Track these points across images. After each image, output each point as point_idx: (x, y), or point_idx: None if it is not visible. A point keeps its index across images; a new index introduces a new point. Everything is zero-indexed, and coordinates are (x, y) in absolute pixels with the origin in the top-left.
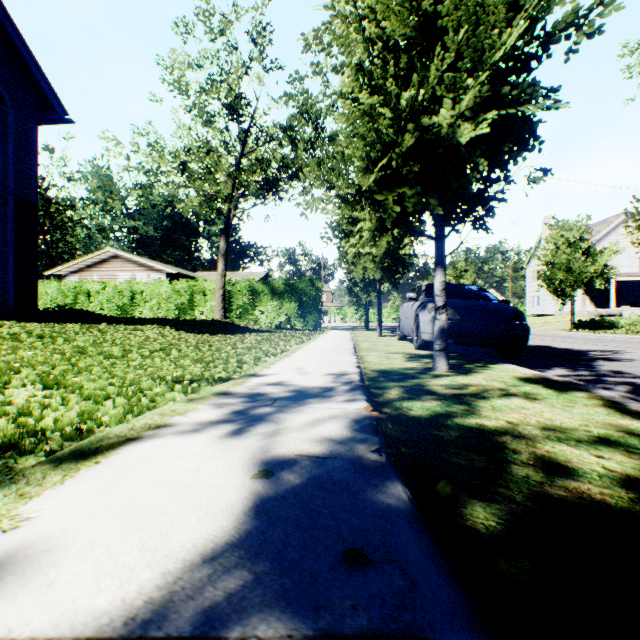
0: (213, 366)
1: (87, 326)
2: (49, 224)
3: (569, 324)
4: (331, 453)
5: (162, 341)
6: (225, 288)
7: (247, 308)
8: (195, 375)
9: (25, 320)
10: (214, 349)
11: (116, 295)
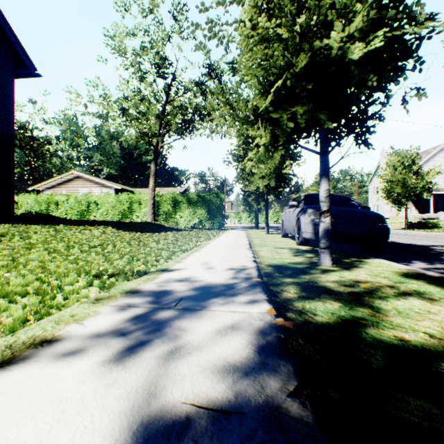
0: (136, 260)
1: (47, 227)
2: (33, 155)
3: (401, 225)
4: (237, 399)
5: (103, 238)
6: (154, 199)
7: (170, 213)
8: (117, 269)
9: (1, 222)
10: (141, 244)
11: (77, 204)
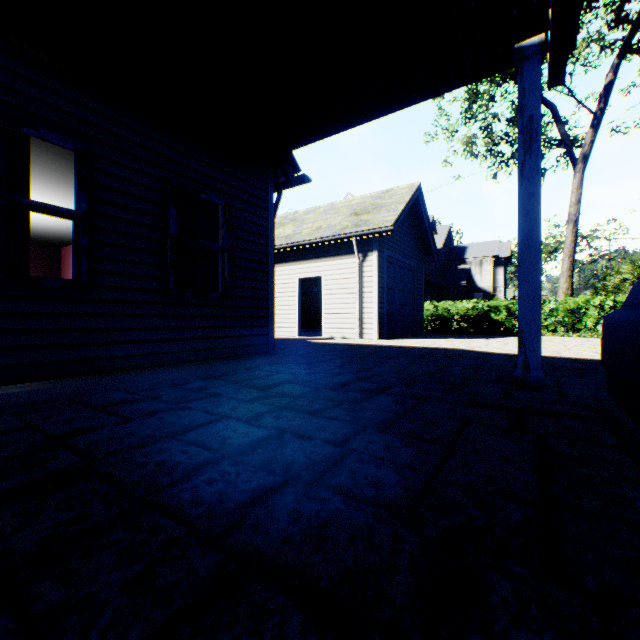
0: None
1: None
2: None
3: None
4: None
5: None
6: None
7: None
8: None
9: None
10: None
11: None
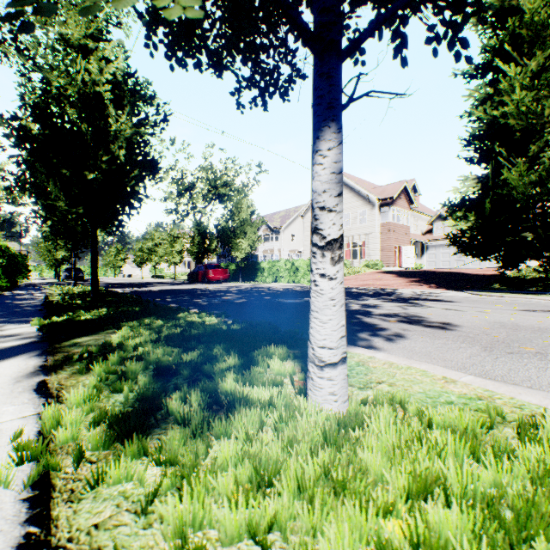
0: None
1: None
2: None
3: None
4: (44, 282)
5: None
6: None
7: None
8: None
9: None
10: None
11: None
